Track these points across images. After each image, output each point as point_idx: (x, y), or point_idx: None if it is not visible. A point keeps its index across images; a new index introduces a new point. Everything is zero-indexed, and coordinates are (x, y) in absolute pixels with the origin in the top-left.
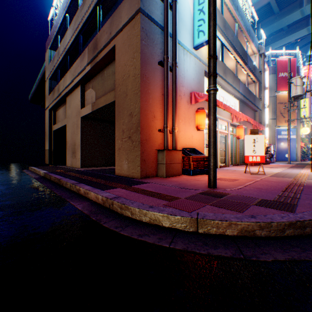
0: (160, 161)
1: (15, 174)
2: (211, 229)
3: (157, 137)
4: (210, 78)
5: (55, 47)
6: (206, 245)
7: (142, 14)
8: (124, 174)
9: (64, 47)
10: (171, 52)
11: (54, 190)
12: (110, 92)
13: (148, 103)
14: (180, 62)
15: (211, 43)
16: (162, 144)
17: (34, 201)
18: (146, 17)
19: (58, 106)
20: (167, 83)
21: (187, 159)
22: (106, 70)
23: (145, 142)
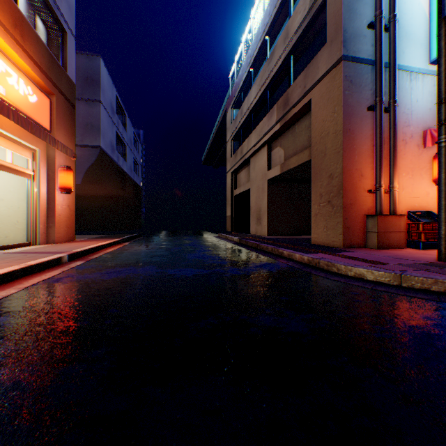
0: (369, 229)
1: (213, 239)
2: (415, 284)
3: (365, 200)
4: (439, 127)
5: (236, 105)
6: (405, 292)
7: (344, 61)
8: (321, 243)
9: (248, 105)
10: (387, 86)
11: (258, 252)
12: (302, 150)
13: (353, 161)
14: (402, 94)
15: (441, 84)
16: (372, 208)
17: (250, 257)
18: (349, 62)
19: (239, 169)
20: (380, 131)
21: (414, 226)
22: (296, 125)
23: (348, 206)
